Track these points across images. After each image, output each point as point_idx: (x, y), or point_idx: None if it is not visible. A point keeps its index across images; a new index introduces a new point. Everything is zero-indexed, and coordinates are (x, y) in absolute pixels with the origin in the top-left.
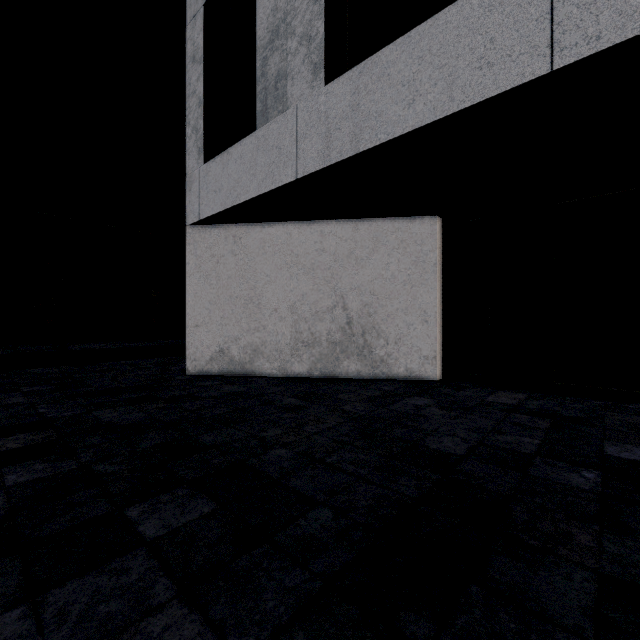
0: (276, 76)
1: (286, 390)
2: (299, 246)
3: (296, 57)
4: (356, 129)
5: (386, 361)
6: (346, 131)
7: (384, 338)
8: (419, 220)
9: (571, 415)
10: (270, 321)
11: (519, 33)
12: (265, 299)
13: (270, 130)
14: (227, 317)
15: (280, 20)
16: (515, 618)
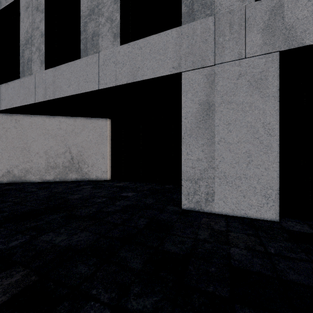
0: (28, 59)
1: (36, 186)
2: (49, 126)
3: (35, 55)
4: (54, 90)
5: (88, 173)
6: (51, 89)
7: (87, 164)
8: (101, 119)
9: (131, 187)
10: (35, 158)
11: (93, 75)
12: (32, 148)
13: (25, 80)
14: (12, 156)
15: (29, 37)
16: (34, 221)
